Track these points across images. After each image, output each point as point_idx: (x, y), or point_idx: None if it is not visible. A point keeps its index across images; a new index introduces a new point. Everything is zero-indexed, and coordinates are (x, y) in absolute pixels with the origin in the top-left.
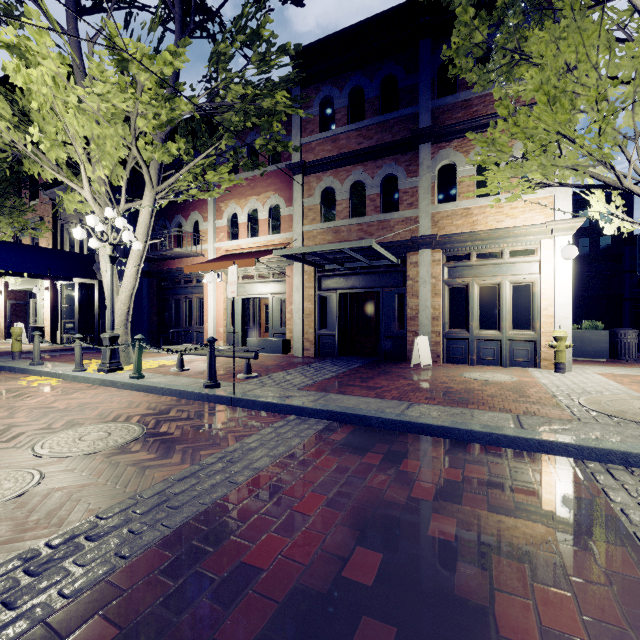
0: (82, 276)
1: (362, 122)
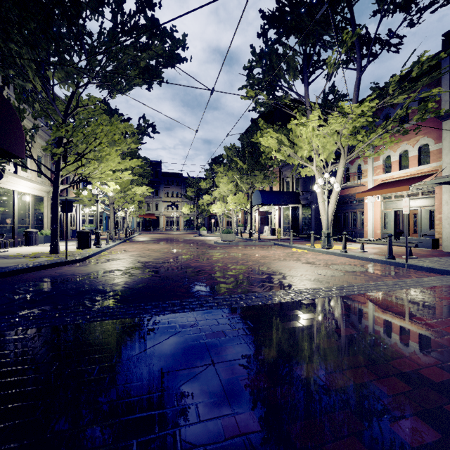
0: (295, 203)
1: None
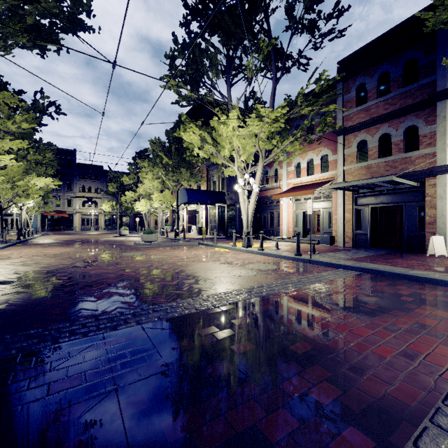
0: (220, 202)
1: (388, 95)
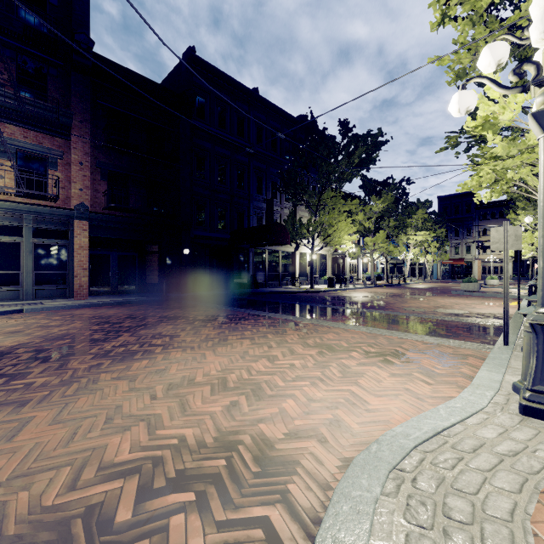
0: None
1: None
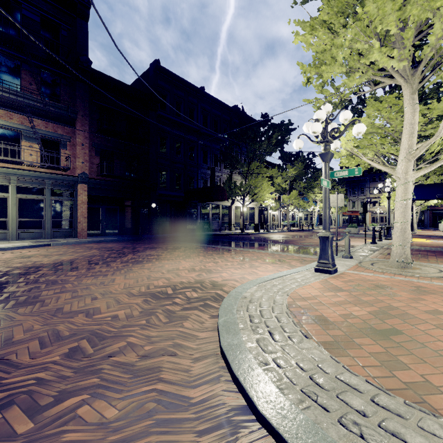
0: None
1: None
